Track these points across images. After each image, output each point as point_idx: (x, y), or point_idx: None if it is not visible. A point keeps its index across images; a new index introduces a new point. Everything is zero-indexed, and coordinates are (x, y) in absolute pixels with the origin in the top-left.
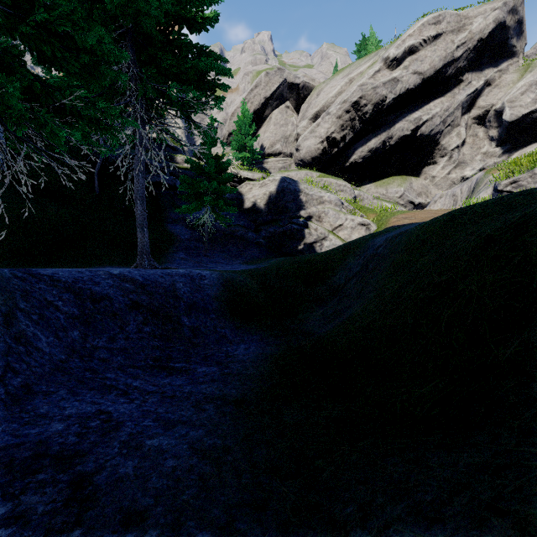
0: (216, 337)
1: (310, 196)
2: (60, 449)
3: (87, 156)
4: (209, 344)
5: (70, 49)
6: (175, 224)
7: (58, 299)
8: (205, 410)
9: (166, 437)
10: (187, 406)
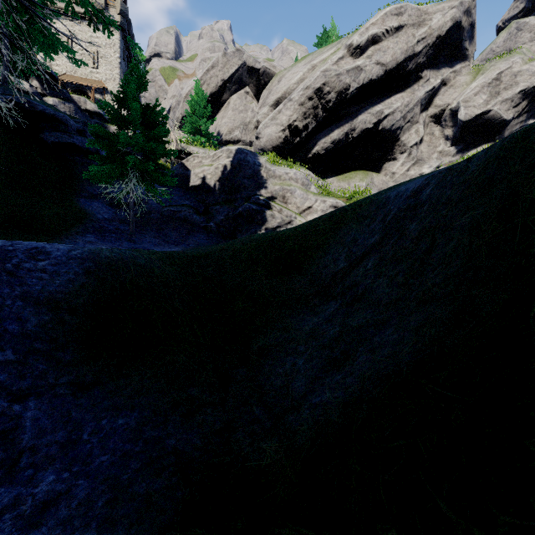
0: None
1: (272, 172)
2: None
3: None
4: None
5: None
6: (92, 200)
7: None
8: None
9: None
10: None
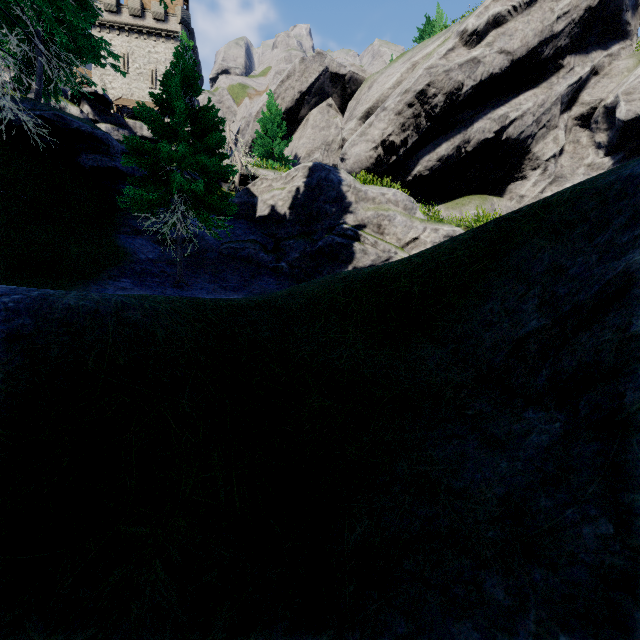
0: None
1: (363, 193)
2: None
3: None
4: None
5: None
6: (136, 236)
7: None
8: None
9: None
10: None
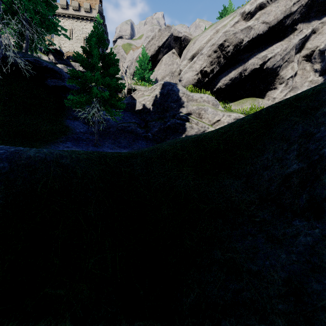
0: None
1: (191, 97)
2: None
3: None
4: None
5: None
6: (74, 120)
7: None
8: None
9: None
10: None
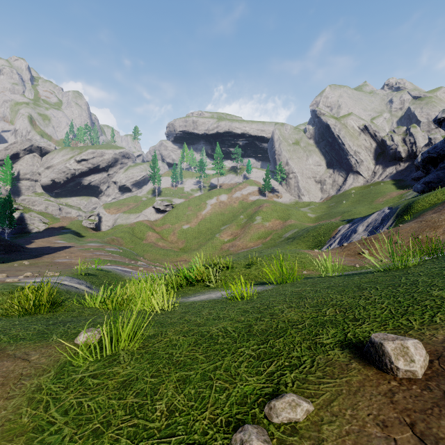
0: None
1: (31, 218)
2: None
3: None
4: None
5: None
6: None
7: None
8: None
9: None
10: None
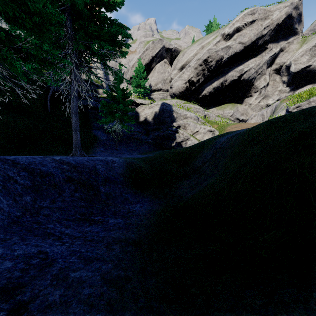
0: (121, 199)
1: (179, 114)
2: (7, 282)
3: (43, 88)
4: (117, 204)
5: (27, 13)
6: (98, 130)
7: (17, 175)
8: (113, 249)
9: (85, 270)
10: (101, 246)
